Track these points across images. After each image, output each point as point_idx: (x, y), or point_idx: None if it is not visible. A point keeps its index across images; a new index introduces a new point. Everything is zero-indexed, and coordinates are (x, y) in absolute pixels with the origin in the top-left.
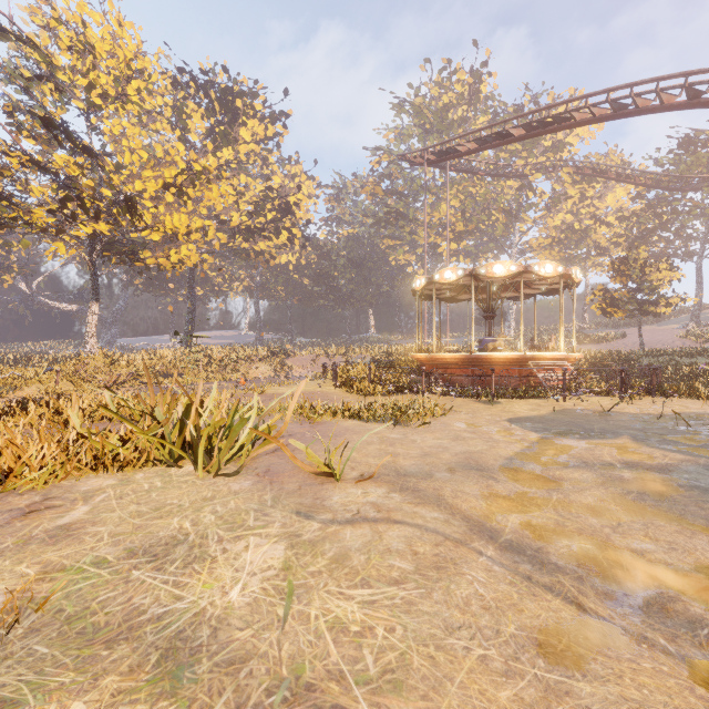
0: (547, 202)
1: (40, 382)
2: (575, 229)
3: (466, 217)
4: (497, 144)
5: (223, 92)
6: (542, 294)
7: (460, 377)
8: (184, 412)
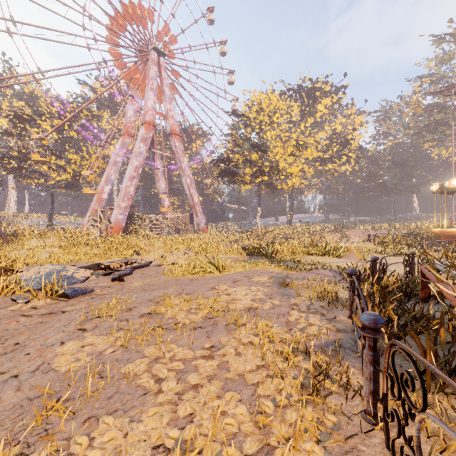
0: None
1: (248, 239)
2: None
3: None
4: None
5: (308, 91)
6: None
7: None
8: (326, 244)
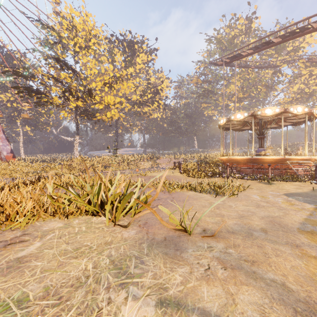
0: (289, 79)
1: (55, 169)
2: (306, 92)
3: (244, 90)
4: (264, 48)
5: (129, 42)
6: (291, 125)
7: (245, 169)
8: (100, 186)
